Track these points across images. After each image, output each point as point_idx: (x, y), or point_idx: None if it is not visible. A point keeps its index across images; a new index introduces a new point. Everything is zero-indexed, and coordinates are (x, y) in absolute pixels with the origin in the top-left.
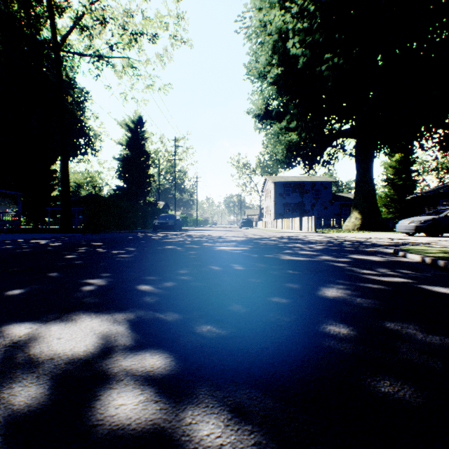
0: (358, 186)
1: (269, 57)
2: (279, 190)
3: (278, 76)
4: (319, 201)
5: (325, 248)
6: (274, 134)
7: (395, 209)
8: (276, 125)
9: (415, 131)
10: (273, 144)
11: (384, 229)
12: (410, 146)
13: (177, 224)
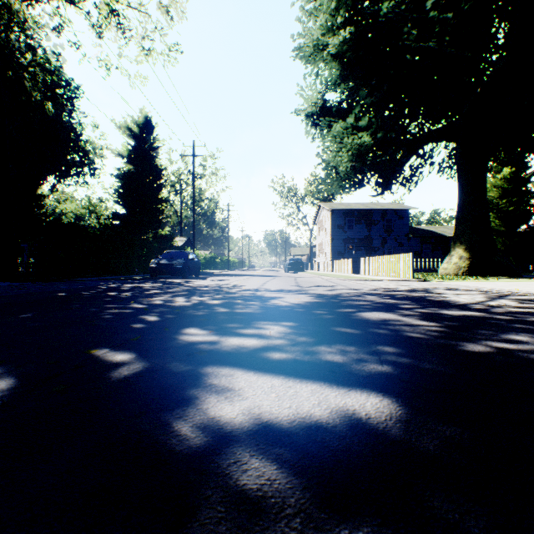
0: (462, 209)
1: (330, 17)
2: (338, 220)
3: (345, 44)
4: (392, 236)
5: None
6: (337, 135)
7: (503, 245)
8: (338, 124)
9: None
10: (335, 151)
11: (506, 274)
12: (531, 153)
13: (188, 266)
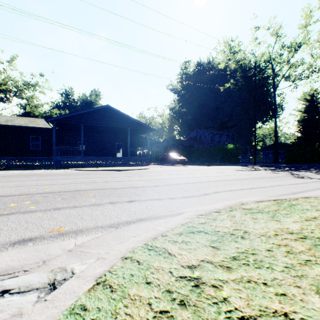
0: None
1: None
2: None
3: None
4: None
5: None
6: None
7: None
8: None
9: None
10: None
11: None
12: None
13: None
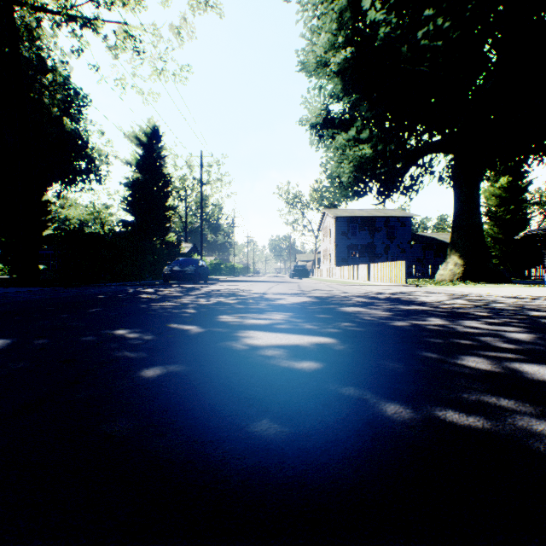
0: (458, 219)
1: (332, 36)
2: (342, 227)
3: (346, 62)
4: (395, 242)
5: (538, 337)
6: (339, 147)
7: (500, 252)
8: (340, 135)
9: (542, 140)
10: (338, 162)
11: (498, 280)
12: (525, 165)
13: (199, 272)
